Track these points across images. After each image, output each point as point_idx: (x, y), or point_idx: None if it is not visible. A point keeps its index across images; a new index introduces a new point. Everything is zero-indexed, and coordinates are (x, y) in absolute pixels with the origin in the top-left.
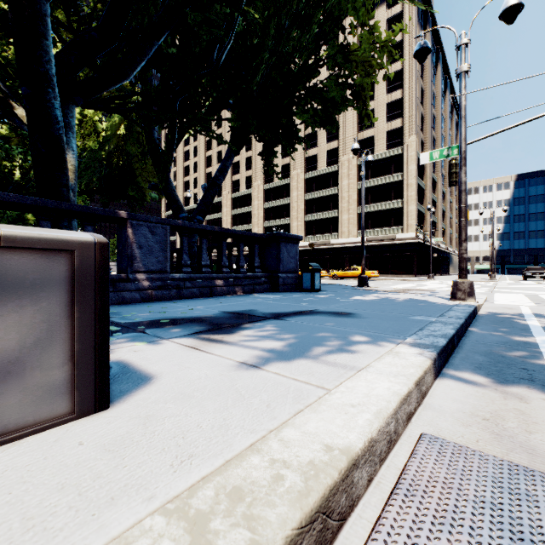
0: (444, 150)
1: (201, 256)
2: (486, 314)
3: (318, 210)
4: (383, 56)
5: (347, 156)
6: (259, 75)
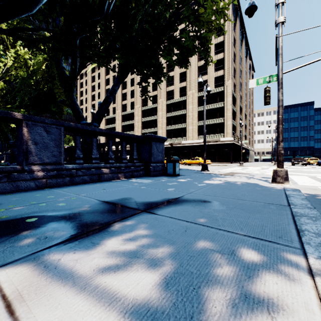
0: (267, 77)
1: (92, 151)
2: (307, 196)
3: (174, 123)
4: (220, 18)
5: (191, 91)
6: (137, 24)
